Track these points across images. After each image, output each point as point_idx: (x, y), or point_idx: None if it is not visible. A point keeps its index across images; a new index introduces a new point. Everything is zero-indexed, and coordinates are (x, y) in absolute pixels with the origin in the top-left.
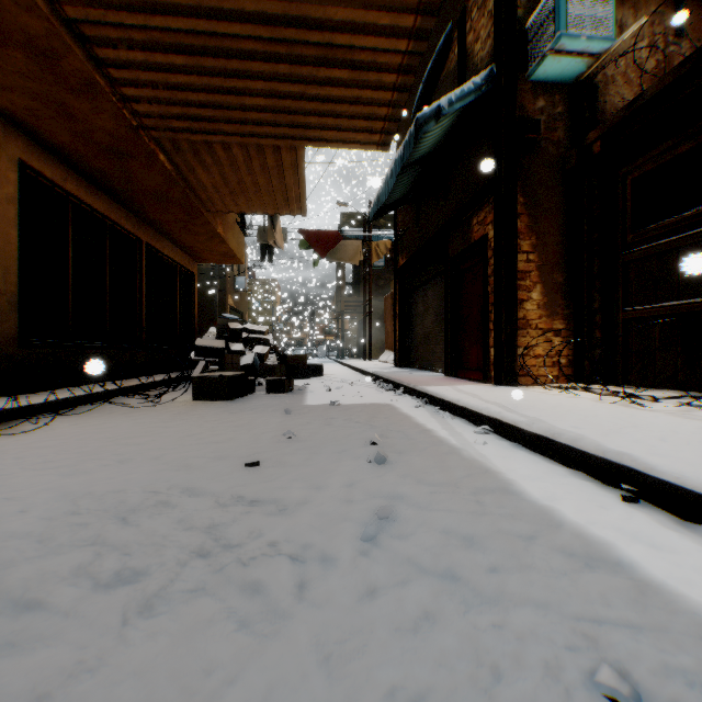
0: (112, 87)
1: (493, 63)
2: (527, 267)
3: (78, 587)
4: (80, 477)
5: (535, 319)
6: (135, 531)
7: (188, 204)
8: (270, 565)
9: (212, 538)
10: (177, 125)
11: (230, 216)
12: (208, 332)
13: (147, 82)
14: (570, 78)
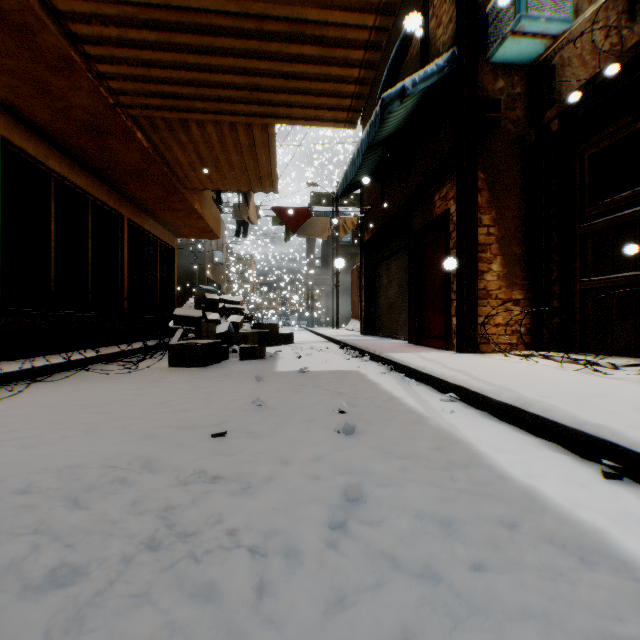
0: (88, 64)
1: (454, 46)
2: (487, 240)
3: (2, 591)
4: (41, 449)
5: (495, 290)
6: (83, 515)
7: (166, 181)
8: (226, 561)
9: (166, 523)
10: (152, 103)
11: (207, 194)
12: (187, 303)
13: (122, 59)
14: (529, 60)
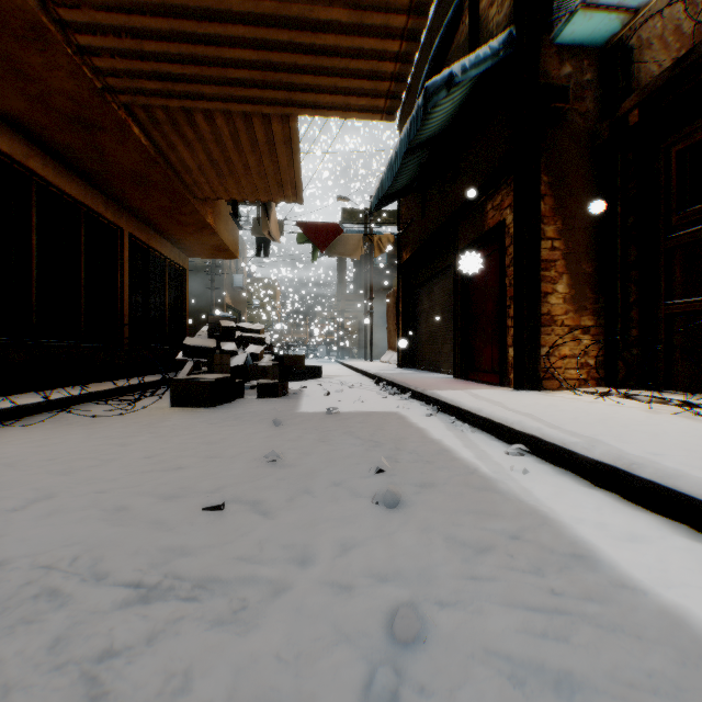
0: (65, 34)
1: (511, 25)
2: (551, 255)
3: None
4: None
5: (561, 315)
6: None
7: (171, 189)
8: None
9: (92, 694)
10: (148, 87)
11: (223, 207)
12: (201, 331)
13: (107, 29)
14: (601, 40)
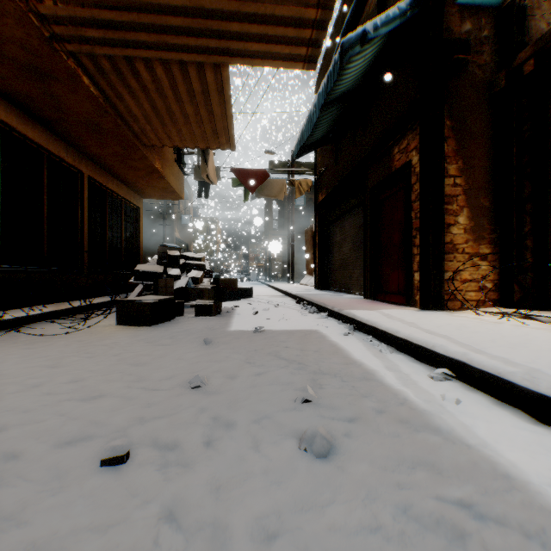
0: None
1: None
2: (453, 191)
3: None
4: None
5: (461, 244)
6: None
7: (122, 136)
8: None
9: None
10: (91, 35)
11: (169, 155)
12: (152, 259)
13: None
14: None
